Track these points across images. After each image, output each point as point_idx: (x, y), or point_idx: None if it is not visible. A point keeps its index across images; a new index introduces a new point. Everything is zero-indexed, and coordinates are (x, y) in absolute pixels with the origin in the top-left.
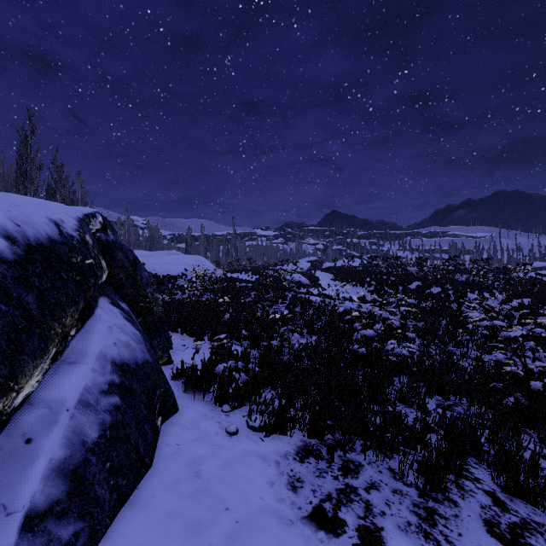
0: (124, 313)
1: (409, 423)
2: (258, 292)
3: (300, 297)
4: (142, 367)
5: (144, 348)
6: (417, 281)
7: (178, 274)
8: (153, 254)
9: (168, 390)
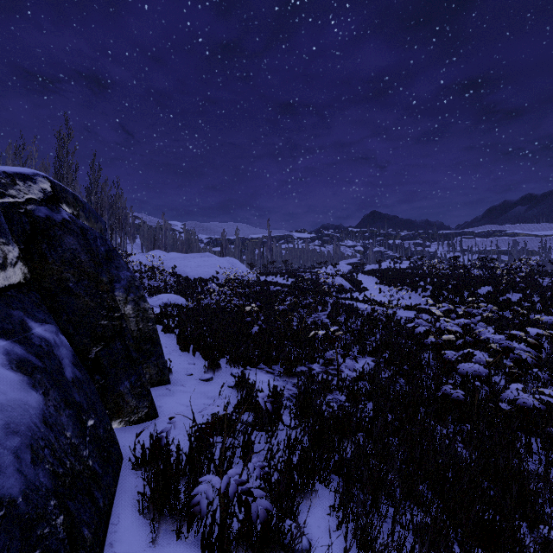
0: (20, 349)
1: None
2: (295, 297)
3: (343, 303)
4: None
5: (12, 450)
6: (486, 285)
7: (210, 277)
8: (186, 257)
9: None
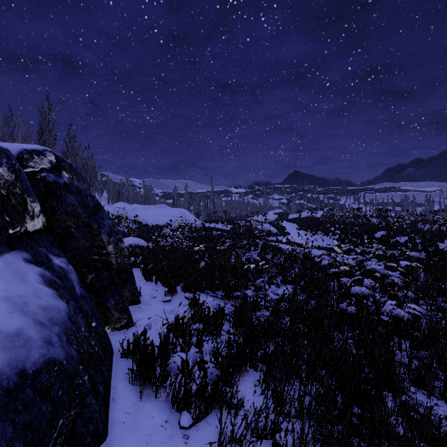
0: (49, 273)
1: (444, 430)
2: (232, 239)
3: (271, 244)
4: (35, 377)
5: (56, 334)
6: (381, 230)
7: (165, 224)
8: (145, 207)
9: (86, 408)
